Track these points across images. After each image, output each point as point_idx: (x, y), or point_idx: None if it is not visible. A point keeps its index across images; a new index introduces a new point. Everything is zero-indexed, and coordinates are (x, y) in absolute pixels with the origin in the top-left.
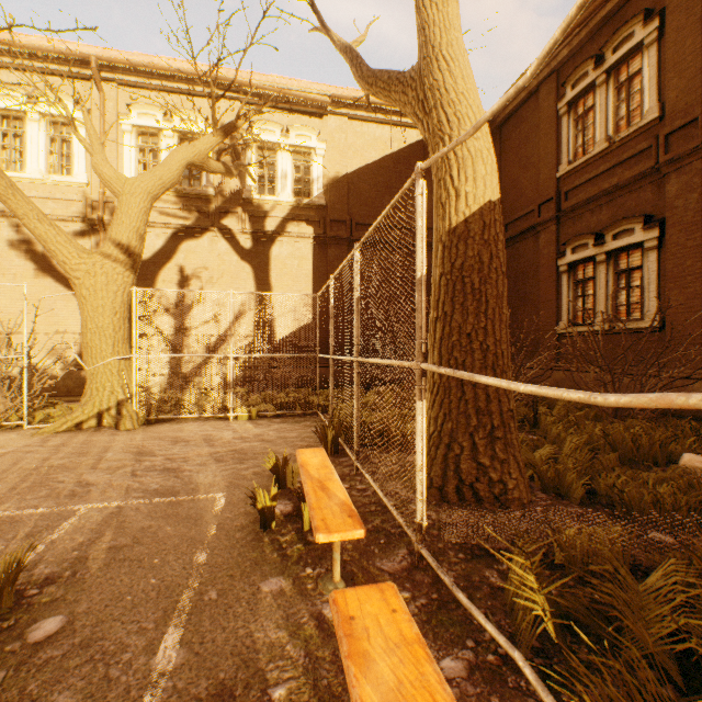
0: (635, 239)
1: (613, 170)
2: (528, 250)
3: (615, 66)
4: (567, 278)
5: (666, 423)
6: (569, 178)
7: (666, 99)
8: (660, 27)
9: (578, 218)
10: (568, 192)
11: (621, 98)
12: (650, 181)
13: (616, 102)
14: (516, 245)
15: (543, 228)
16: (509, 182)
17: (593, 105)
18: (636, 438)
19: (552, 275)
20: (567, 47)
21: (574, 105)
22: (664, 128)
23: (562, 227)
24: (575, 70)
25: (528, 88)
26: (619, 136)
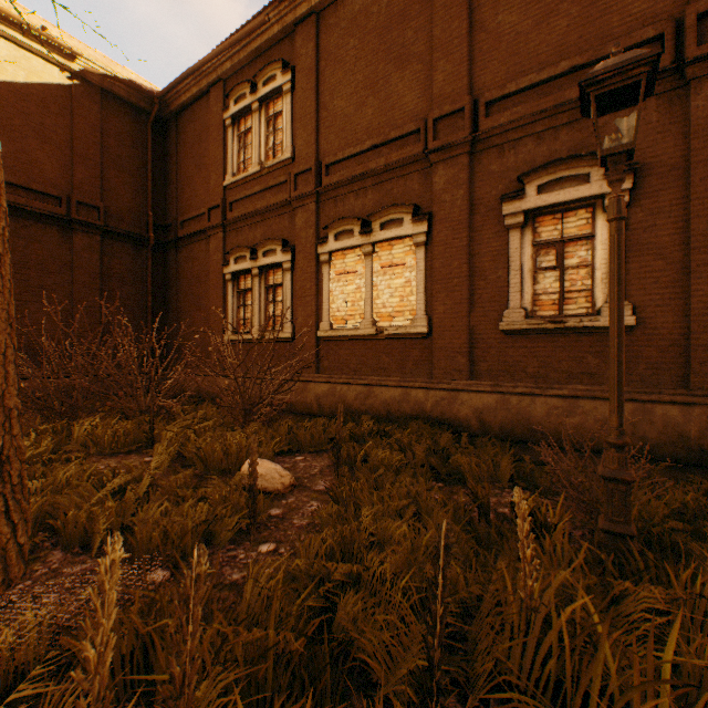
0: (278, 259)
1: (265, 193)
2: (202, 253)
3: (267, 99)
4: (233, 286)
5: (274, 425)
6: (235, 190)
7: (296, 144)
8: (294, 82)
9: (241, 231)
10: (234, 203)
11: (271, 130)
12: (288, 211)
13: (267, 133)
14: (191, 245)
15: (213, 234)
16: (186, 178)
17: (252, 128)
18: (228, 447)
19: (221, 282)
20: (231, 61)
21: (238, 121)
22: (294, 169)
23: (229, 236)
24: (237, 87)
25: (200, 85)
26: (268, 164)
